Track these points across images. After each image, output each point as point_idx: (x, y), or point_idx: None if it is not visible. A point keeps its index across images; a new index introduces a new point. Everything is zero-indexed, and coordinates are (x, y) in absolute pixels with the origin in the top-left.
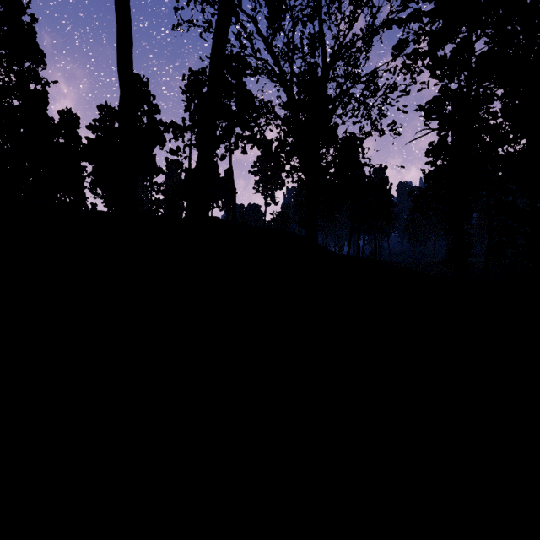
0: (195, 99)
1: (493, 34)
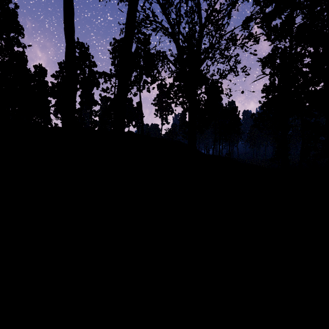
0: (117, 57)
1: (307, 12)
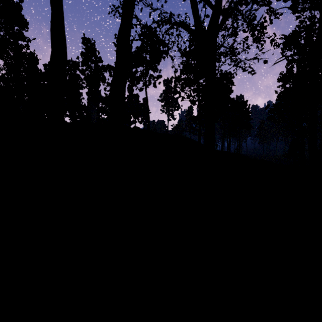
0: None
1: None
